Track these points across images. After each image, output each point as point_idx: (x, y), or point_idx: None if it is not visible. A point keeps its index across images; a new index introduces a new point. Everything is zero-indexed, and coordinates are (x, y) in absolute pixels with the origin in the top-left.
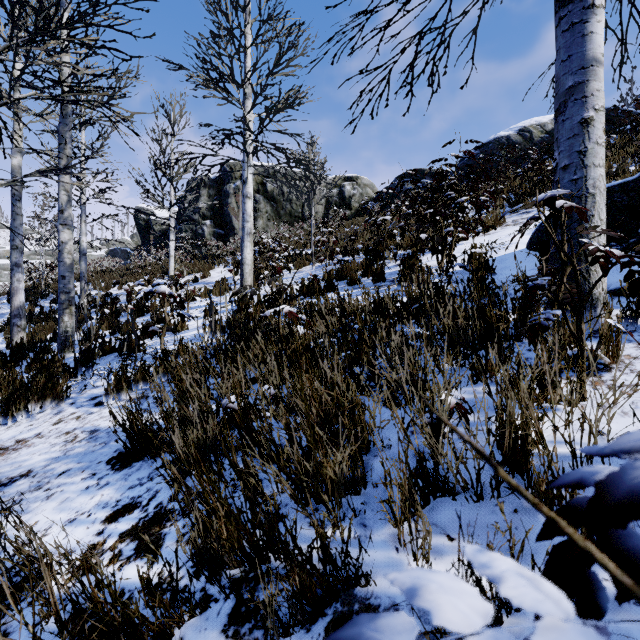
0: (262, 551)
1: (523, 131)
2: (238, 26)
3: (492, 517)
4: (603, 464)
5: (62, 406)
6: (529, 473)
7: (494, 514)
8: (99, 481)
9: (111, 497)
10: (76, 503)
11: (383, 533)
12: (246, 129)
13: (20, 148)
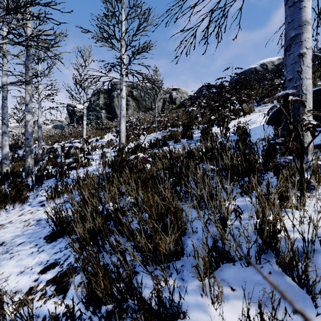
0: (124, 295)
1: (263, 65)
2: (118, 10)
3: (256, 276)
4: (320, 246)
5: (24, 206)
6: (278, 251)
7: (257, 274)
8: (39, 249)
9: (44, 258)
10: (25, 261)
11: (193, 285)
12: (122, 63)
13: (6, 73)
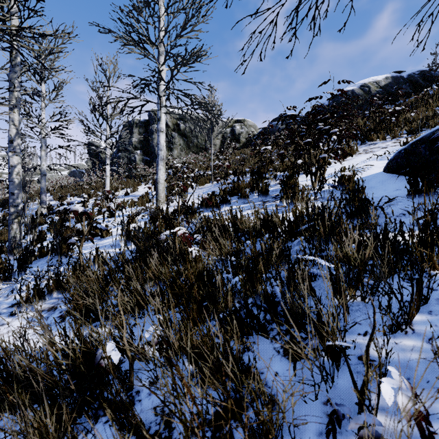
0: None
1: (363, 86)
2: None
3: None
4: None
5: None
6: None
7: None
8: None
9: None
10: None
11: None
12: (159, 78)
13: None
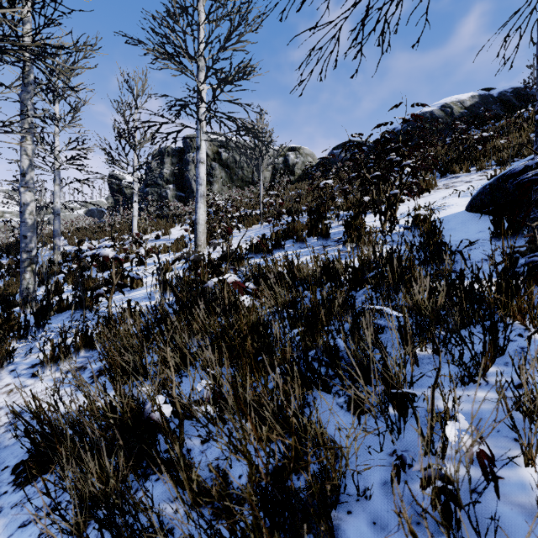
0: None
1: (445, 107)
2: (192, 4)
3: None
4: None
5: (1, 373)
6: None
7: None
8: None
9: None
10: None
11: None
12: (199, 98)
13: None
